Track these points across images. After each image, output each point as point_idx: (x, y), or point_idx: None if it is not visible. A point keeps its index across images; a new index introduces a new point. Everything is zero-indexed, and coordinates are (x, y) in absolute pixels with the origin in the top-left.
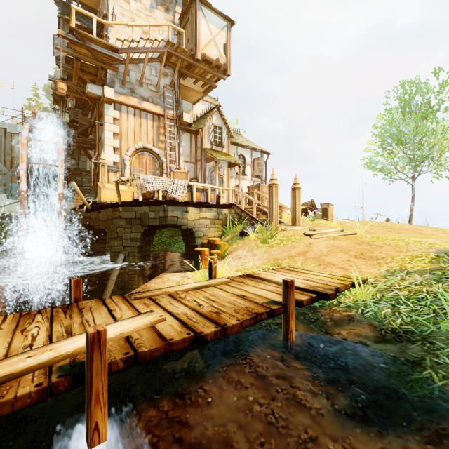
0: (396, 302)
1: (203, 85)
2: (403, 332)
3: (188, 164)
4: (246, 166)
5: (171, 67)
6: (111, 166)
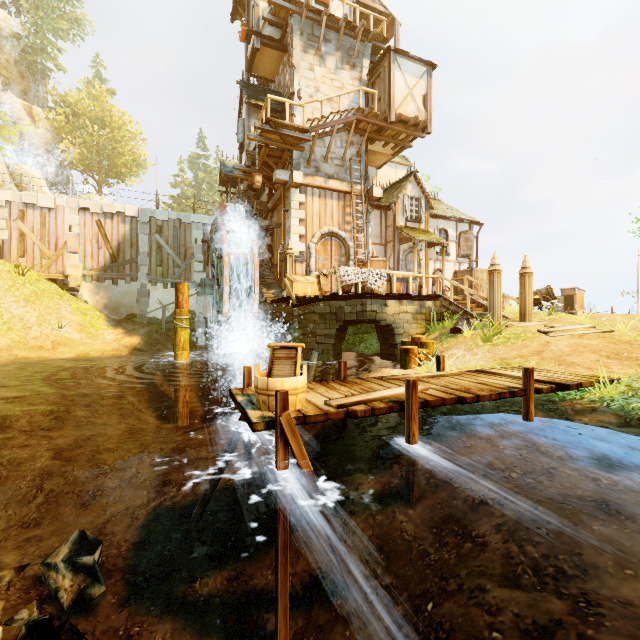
0: None
1: (394, 147)
2: None
3: (377, 247)
4: (449, 243)
5: (358, 134)
6: (297, 256)
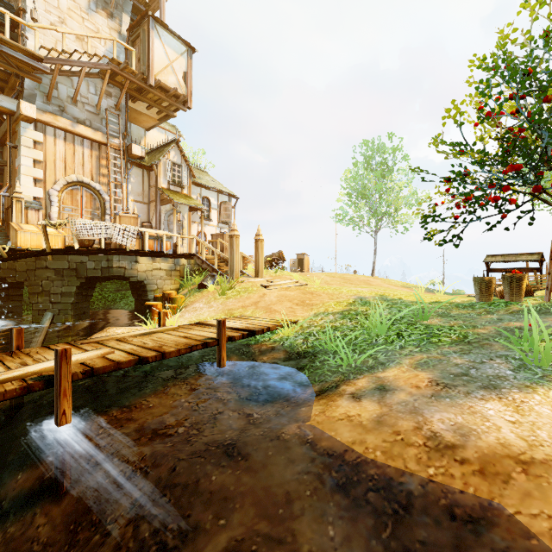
0: (309, 335)
1: (159, 112)
2: (303, 353)
3: (139, 204)
4: (212, 210)
5: (116, 87)
6: (30, 202)
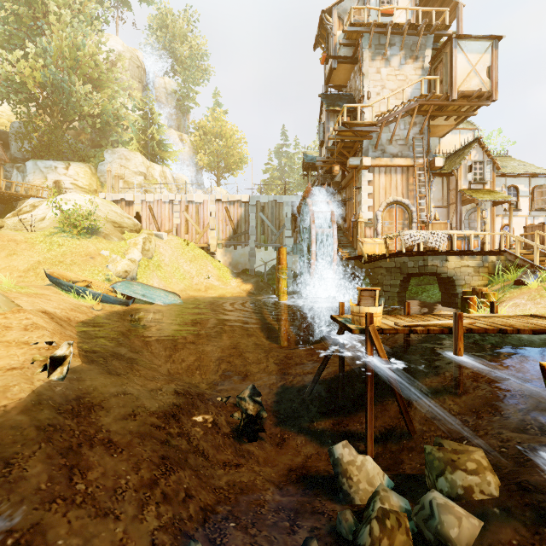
0: None
1: (457, 118)
2: None
3: (439, 209)
4: (520, 199)
5: (420, 115)
6: (366, 223)
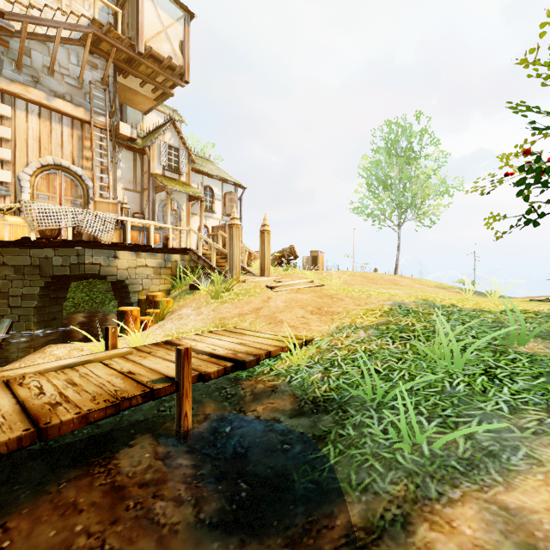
0: (330, 364)
1: (154, 89)
2: (323, 401)
3: (130, 193)
4: (215, 201)
5: (102, 57)
6: None
